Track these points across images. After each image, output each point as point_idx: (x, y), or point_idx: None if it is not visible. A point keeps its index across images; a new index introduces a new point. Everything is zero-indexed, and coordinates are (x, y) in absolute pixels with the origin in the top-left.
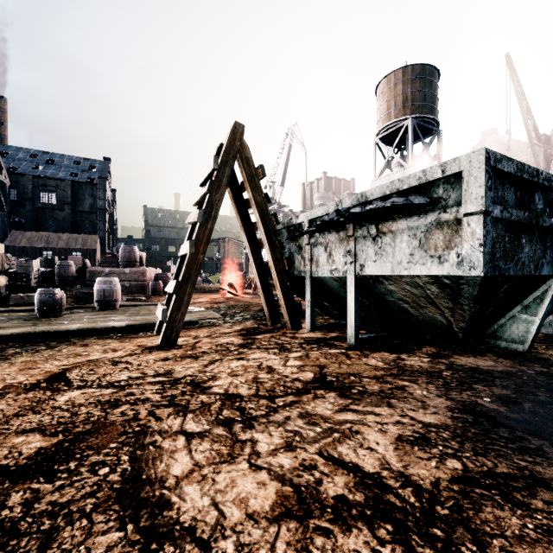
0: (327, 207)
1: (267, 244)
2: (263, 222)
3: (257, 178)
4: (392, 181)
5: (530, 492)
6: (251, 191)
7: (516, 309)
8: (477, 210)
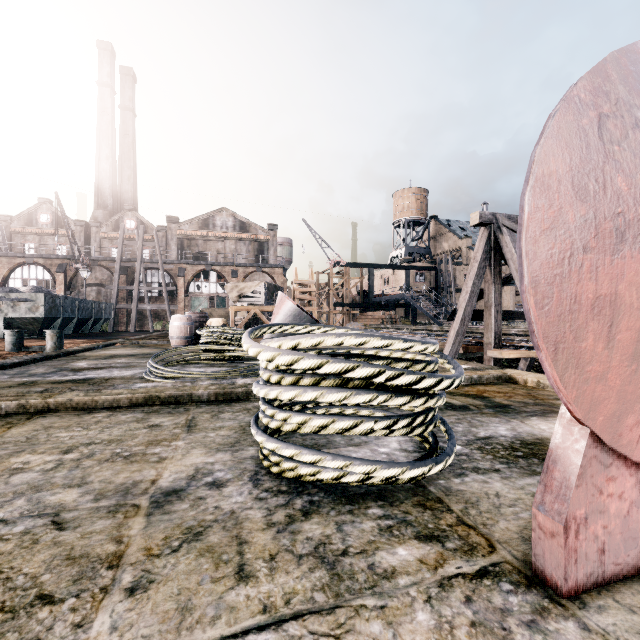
0: None
1: None
2: None
3: None
4: (20, 293)
5: None
6: None
7: (53, 326)
8: (44, 305)
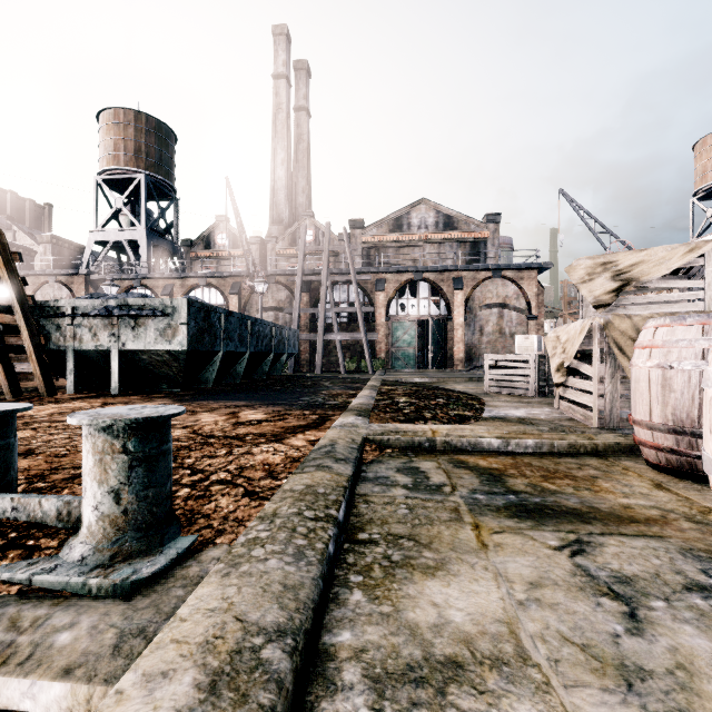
0: (93, 301)
1: (24, 321)
2: (20, 302)
3: (13, 262)
4: (146, 298)
5: (191, 404)
6: (8, 274)
7: (208, 367)
8: (185, 323)
